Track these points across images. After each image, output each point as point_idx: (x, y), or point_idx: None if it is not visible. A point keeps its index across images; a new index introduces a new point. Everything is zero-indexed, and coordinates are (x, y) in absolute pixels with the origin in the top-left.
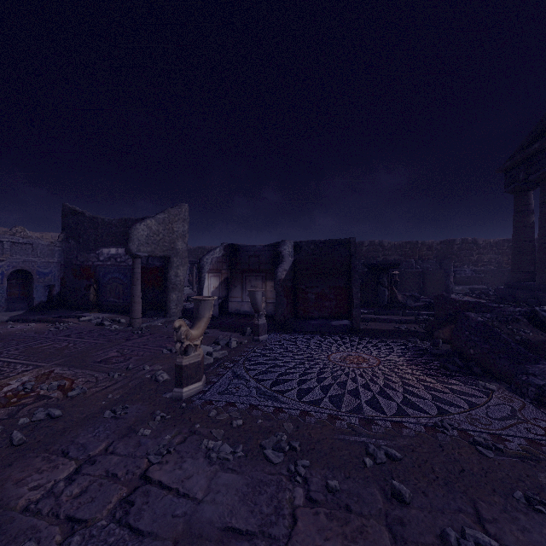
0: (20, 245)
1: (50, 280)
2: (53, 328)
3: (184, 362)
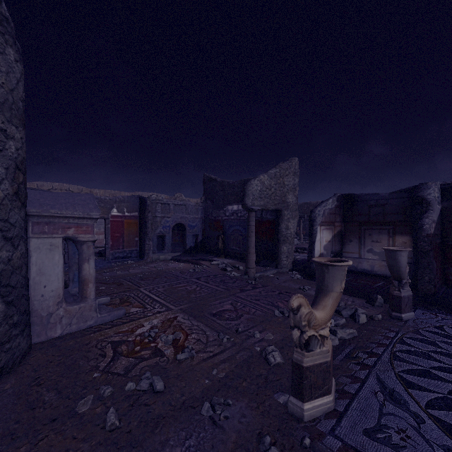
0: (179, 206)
1: (196, 231)
2: (191, 270)
3: (305, 361)
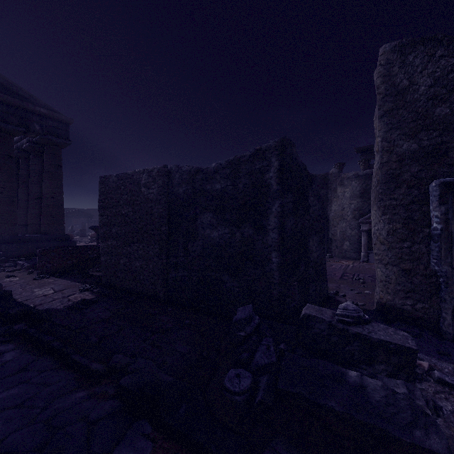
0: None
1: None
2: None
3: None
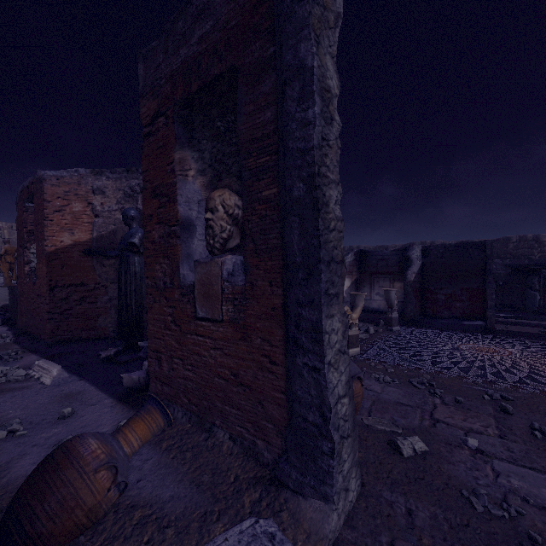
0: None
1: None
2: None
3: (349, 333)
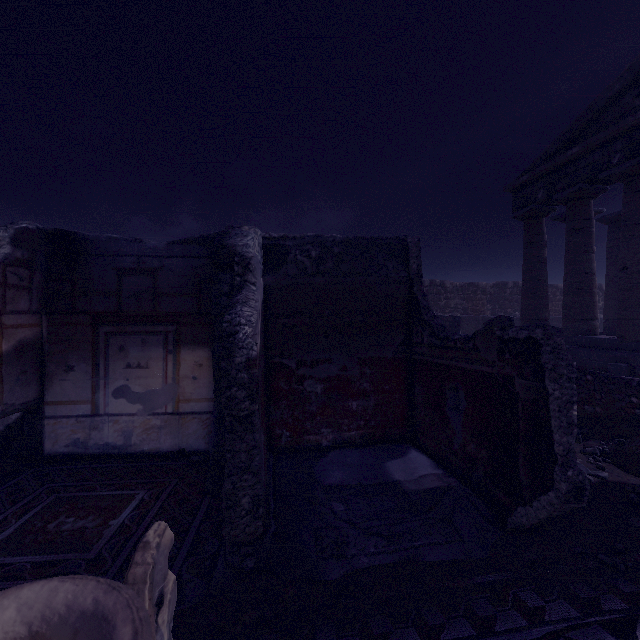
0: None
1: None
2: None
3: None
